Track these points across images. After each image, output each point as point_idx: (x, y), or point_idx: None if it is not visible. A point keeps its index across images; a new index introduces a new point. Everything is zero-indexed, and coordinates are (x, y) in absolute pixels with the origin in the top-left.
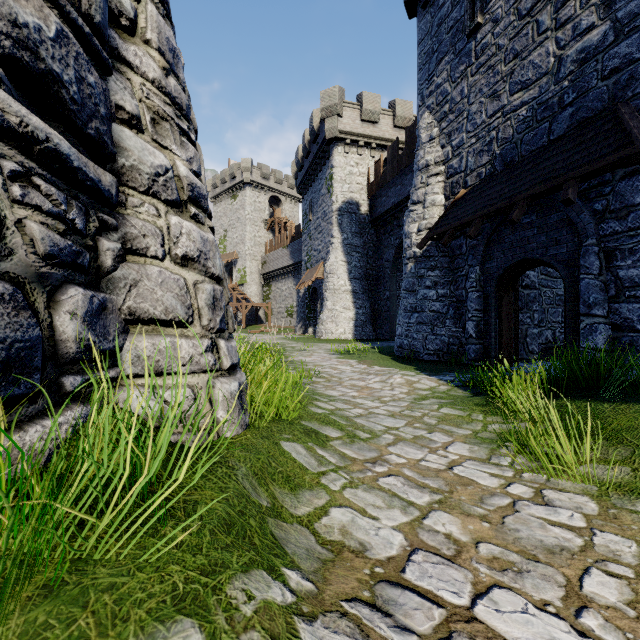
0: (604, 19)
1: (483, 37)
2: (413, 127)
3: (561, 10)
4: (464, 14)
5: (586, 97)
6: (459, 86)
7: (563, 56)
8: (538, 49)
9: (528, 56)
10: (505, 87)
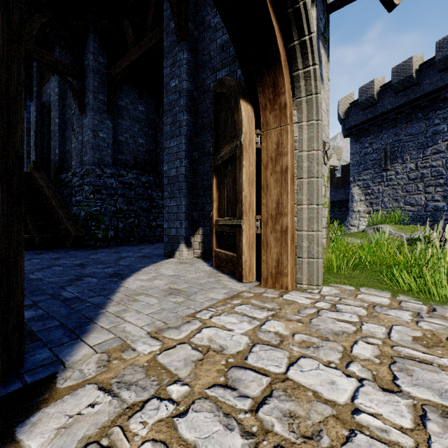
0: (443, 201)
1: (390, 175)
2: (332, 171)
3: (427, 188)
4: (380, 159)
5: (437, 222)
6: (377, 186)
7: (427, 204)
8: (417, 195)
9: (412, 195)
10: (402, 200)
